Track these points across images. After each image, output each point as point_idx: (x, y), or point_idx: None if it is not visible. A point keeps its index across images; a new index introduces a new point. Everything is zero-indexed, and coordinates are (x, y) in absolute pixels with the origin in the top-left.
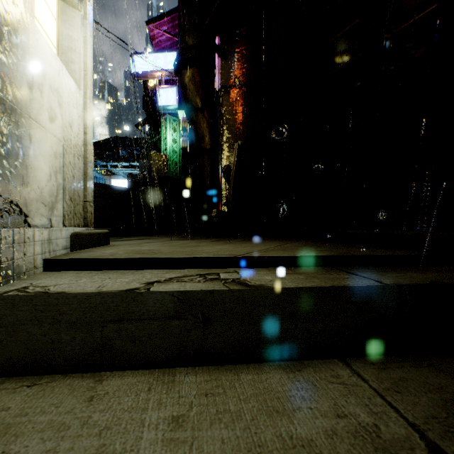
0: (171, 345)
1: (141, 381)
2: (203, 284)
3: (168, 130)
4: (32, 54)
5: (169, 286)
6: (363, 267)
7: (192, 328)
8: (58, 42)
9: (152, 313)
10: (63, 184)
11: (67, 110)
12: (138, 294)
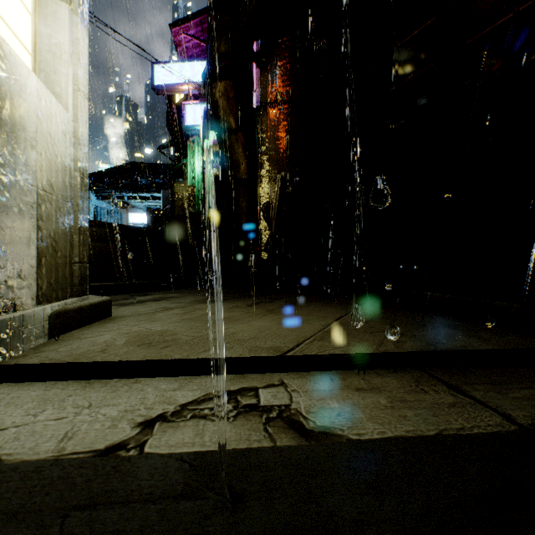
0: None
1: None
2: (232, 426)
3: (196, 155)
4: None
5: (177, 437)
6: (465, 370)
7: (214, 513)
8: (35, 46)
9: (146, 491)
10: (37, 246)
11: (44, 140)
12: (124, 460)
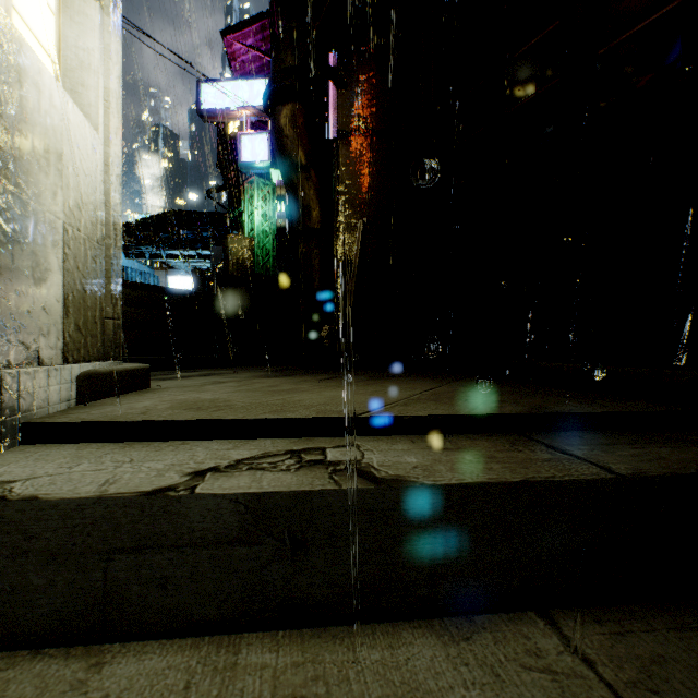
0: (233, 591)
1: (174, 667)
2: (294, 475)
3: (255, 201)
4: (0, 68)
5: (231, 482)
6: (572, 434)
7: (272, 561)
8: (59, 53)
9: (198, 535)
10: (64, 292)
11: (71, 166)
12: (173, 500)
